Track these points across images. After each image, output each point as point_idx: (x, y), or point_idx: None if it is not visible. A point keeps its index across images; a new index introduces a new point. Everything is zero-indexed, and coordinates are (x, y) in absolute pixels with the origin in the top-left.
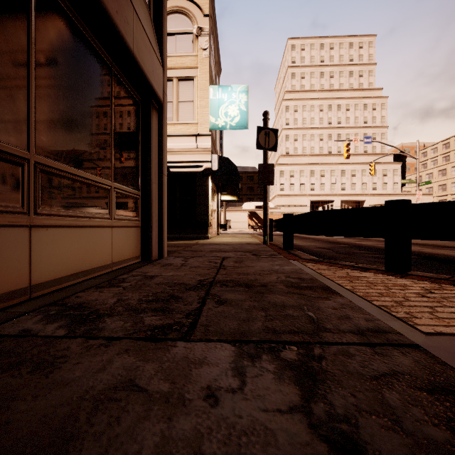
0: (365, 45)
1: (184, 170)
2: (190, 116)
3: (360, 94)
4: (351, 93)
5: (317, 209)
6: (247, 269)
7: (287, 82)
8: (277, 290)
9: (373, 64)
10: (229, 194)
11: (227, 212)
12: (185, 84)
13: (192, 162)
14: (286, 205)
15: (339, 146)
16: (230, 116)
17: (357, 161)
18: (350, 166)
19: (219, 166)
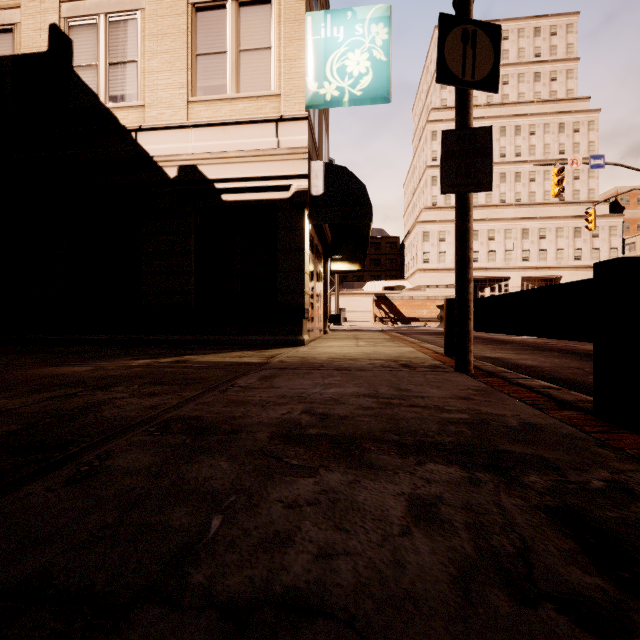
0: (560, 29)
1: (251, 198)
2: (263, 80)
3: (552, 109)
4: (538, 107)
5: (482, 291)
6: None
7: (434, 94)
8: None
9: (574, 59)
10: (346, 259)
11: (340, 297)
12: (254, 12)
13: (267, 179)
14: (432, 286)
15: (518, 192)
16: (351, 74)
17: (548, 214)
18: (537, 223)
19: (326, 186)
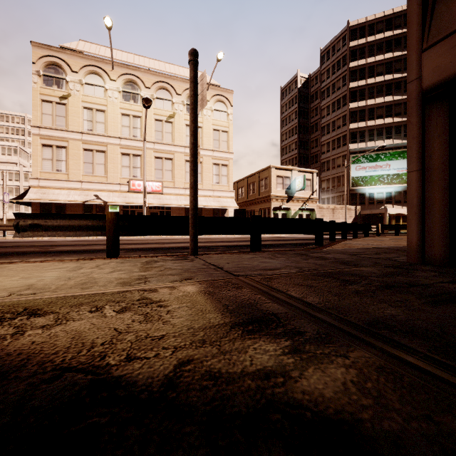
0: None
1: None
2: None
3: None
4: None
5: None
6: (374, 251)
7: None
8: (390, 249)
9: None
10: None
11: None
12: None
13: None
14: None
15: None
16: None
17: None
18: None
19: None
